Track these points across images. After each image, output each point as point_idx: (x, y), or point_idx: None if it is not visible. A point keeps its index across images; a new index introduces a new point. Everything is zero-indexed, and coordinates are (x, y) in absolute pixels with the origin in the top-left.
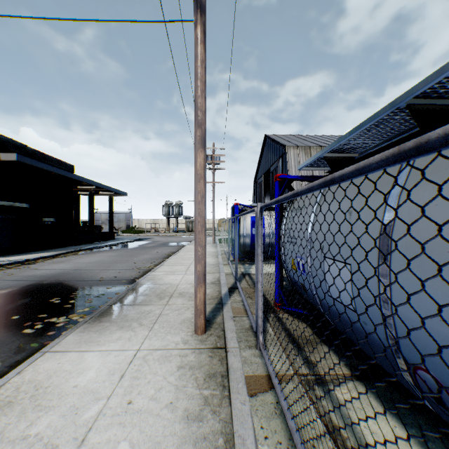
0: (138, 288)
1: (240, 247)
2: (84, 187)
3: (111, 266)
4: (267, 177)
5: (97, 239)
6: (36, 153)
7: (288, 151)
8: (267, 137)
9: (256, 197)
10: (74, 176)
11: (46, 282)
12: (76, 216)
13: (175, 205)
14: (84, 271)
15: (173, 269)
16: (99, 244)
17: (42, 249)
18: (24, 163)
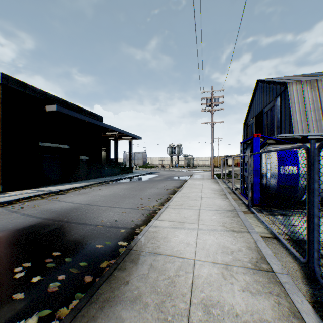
0: (130, 264)
1: (261, 189)
2: (110, 133)
3: (119, 203)
4: (257, 119)
5: (119, 172)
6: (74, 107)
7: (289, 88)
8: (259, 81)
9: (246, 137)
10: (101, 123)
11: (49, 222)
12: (107, 155)
13: (177, 147)
14: (92, 208)
15: (180, 215)
16: (120, 176)
17: (79, 180)
18: (64, 114)
